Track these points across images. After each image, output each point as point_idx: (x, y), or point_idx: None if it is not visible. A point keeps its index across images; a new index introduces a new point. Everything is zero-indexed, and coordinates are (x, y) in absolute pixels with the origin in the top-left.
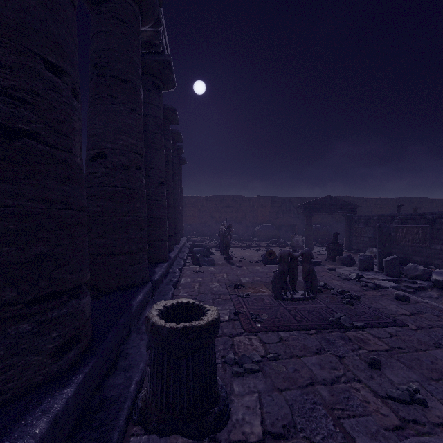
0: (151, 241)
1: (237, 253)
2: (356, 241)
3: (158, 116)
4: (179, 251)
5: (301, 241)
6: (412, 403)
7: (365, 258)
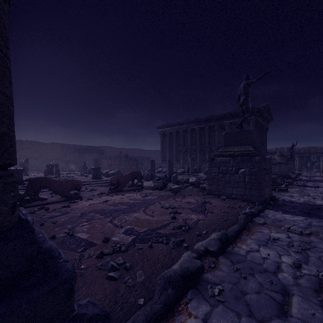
0: None
1: (33, 174)
2: (102, 167)
3: None
4: None
5: (74, 168)
6: None
7: (89, 169)
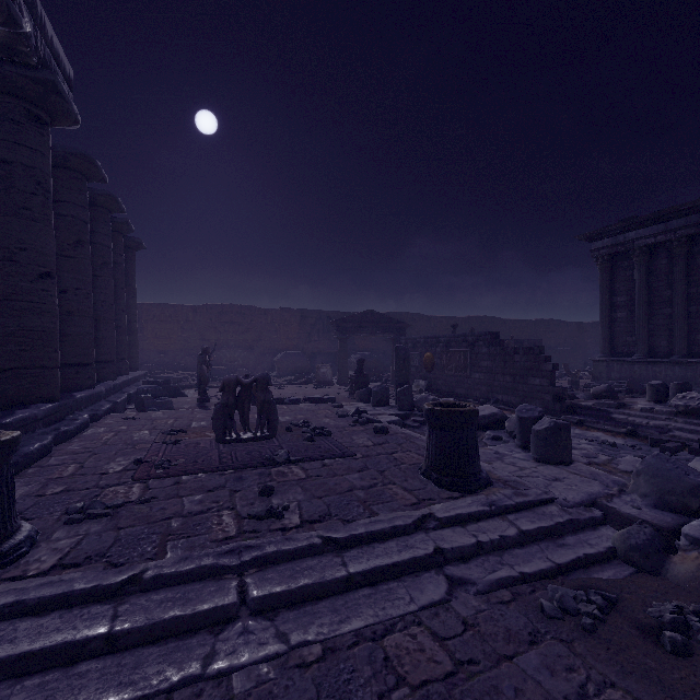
0: (21, 369)
1: None
2: None
3: (37, 167)
4: (112, 391)
5: (330, 374)
6: (267, 518)
7: (379, 389)
